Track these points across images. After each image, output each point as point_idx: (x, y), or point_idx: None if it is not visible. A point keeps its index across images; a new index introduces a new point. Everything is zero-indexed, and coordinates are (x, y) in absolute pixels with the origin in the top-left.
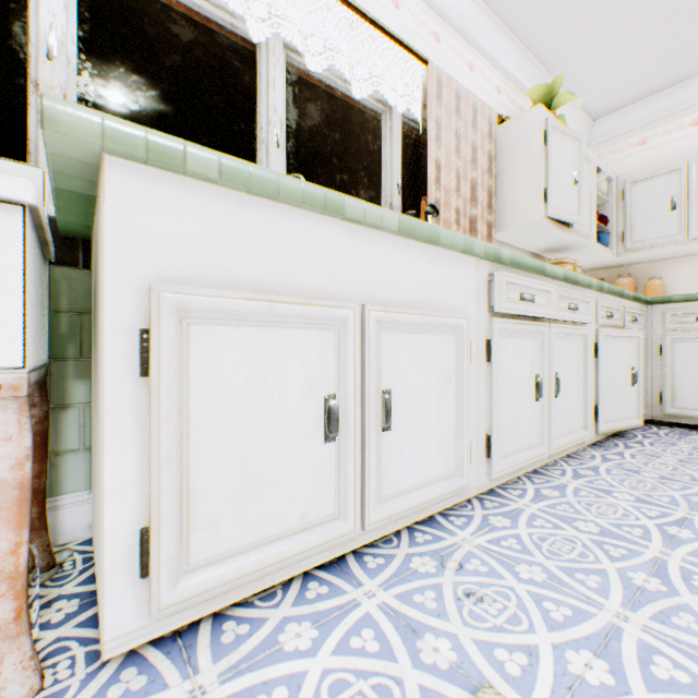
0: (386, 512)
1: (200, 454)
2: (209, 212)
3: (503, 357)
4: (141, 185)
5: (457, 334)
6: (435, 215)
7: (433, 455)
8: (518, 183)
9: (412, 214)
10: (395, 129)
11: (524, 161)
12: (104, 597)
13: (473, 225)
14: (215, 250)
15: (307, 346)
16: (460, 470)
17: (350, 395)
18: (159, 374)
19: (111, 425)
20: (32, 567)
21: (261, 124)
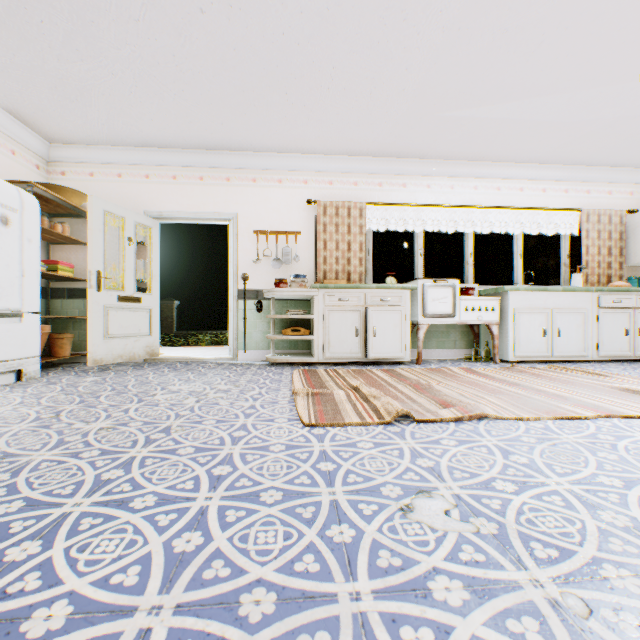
0: (558, 354)
1: (520, 335)
2: (521, 296)
3: (604, 320)
4: (512, 294)
5: (582, 314)
6: (583, 269)
7: (573, 345)
8: (637, 243)
9: (573, 269)
10: (565, 234)
11: (639, 234)
12: (508, 352)
13: (609, 265)
14: (522, 302)
15: (538, 317)
16: (584, 351)
17: (548, 327)
18: (515, 322)
19: (509, 329)
20: (477, 358)
21: (514, 252)
